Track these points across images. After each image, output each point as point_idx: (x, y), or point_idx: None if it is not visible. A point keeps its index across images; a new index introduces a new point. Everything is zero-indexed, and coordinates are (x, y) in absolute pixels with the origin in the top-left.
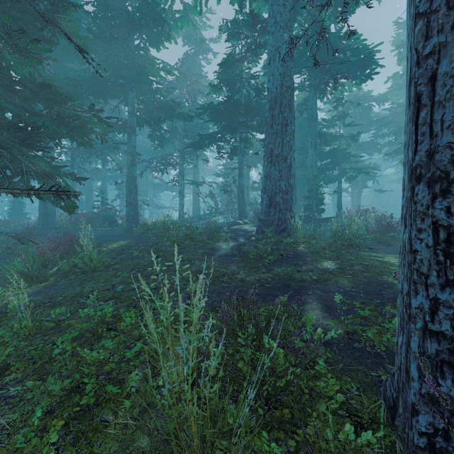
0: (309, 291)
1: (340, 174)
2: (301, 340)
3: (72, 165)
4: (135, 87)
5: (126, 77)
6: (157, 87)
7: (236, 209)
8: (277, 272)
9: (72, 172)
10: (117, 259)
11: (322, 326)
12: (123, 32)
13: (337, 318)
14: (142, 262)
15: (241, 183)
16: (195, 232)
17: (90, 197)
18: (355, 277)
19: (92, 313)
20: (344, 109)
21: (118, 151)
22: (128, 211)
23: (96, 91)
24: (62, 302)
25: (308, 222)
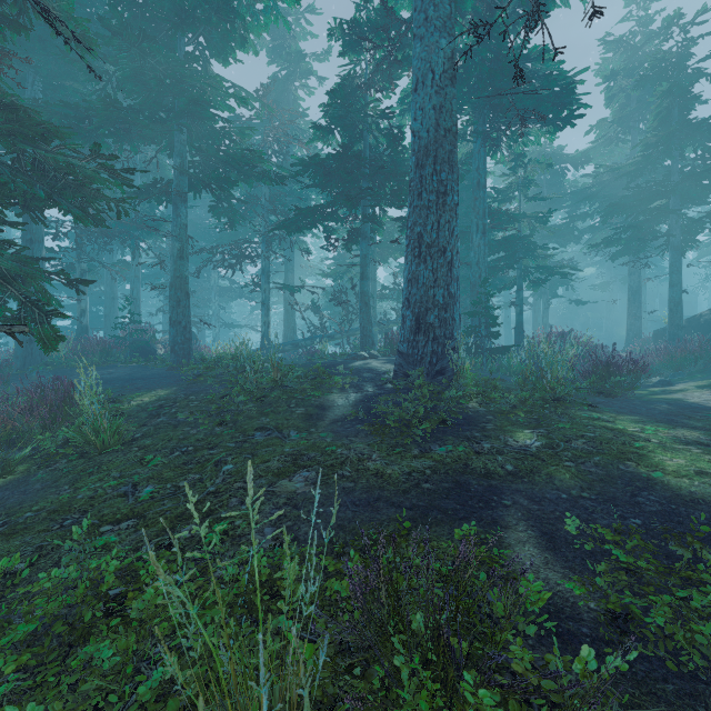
0: (505, 498)
1: (521, 275)
2: (516, 628)
3: (79, 256)
4: (185, 125)
5: (170, 108)
6: (223, 127)
7: (355, 331)
8: (441, 457)
9: (62, 270)
10: (148, 426)
11: (549, 588)
12: (166, 31)
13: (573, 566)
14: (194, 434)
15: (365, 289)
16: (289, 376)
17: (112, 309)
18: (580, 466)
19: (72, 575)
20: (526, 173)
21: (158, 233)
22: (173, 336)
23: (117, 129)
24: (29, 524)
25: (474, 354)
